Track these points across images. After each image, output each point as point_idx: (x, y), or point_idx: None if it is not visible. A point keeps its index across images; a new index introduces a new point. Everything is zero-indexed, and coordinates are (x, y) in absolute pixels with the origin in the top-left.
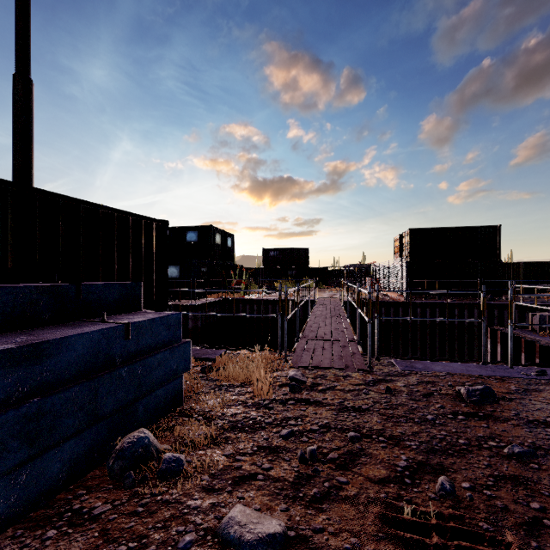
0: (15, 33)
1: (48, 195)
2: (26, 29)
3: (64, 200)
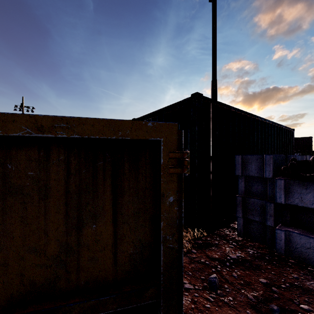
0: (212, 64)
1: (277, 124)
2: (216, 62)
3: (278, 126)
